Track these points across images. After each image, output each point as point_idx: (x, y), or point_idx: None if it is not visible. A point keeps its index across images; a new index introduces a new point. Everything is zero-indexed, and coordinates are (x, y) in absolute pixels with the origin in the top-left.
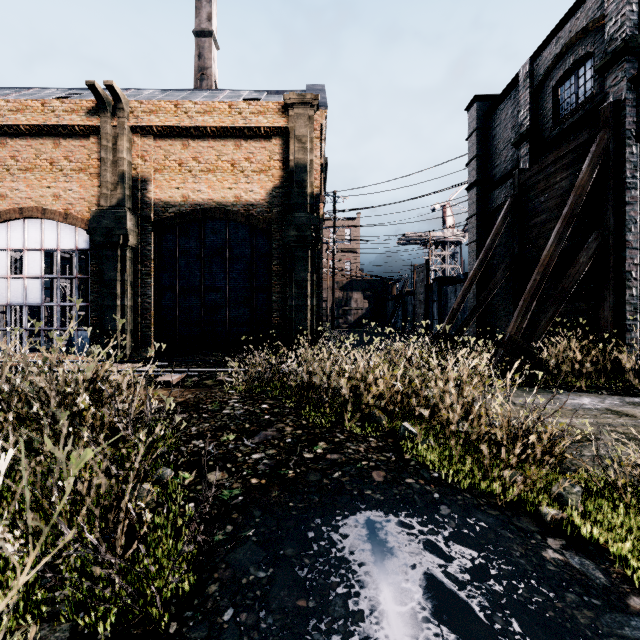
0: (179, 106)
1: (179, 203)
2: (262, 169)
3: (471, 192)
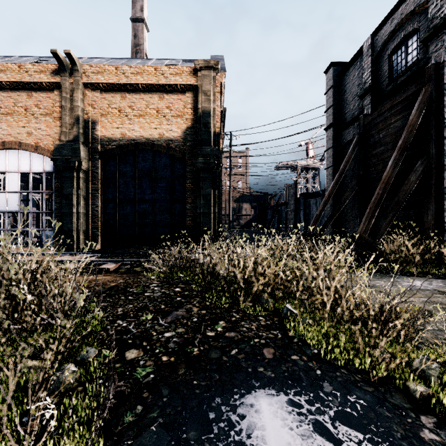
0: (118, 69)
1: (119, 139)
2: (179, 114)
3: (328, 131)
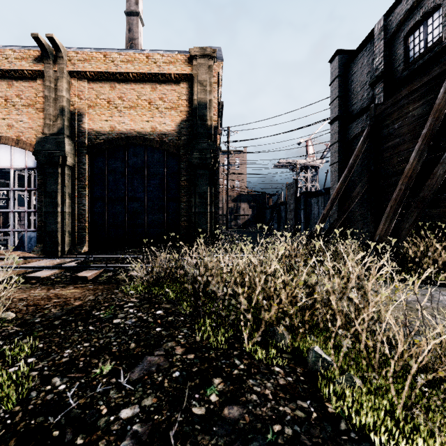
0: (107, 56)
1: (108, 132)
2: (172, 106)
3: (333, 125)
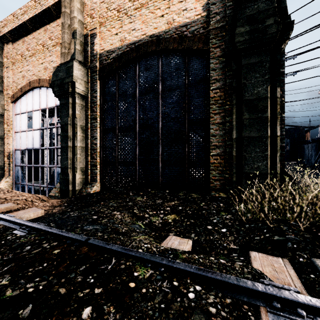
0: None
1: (117, 47)
2: None
3: None
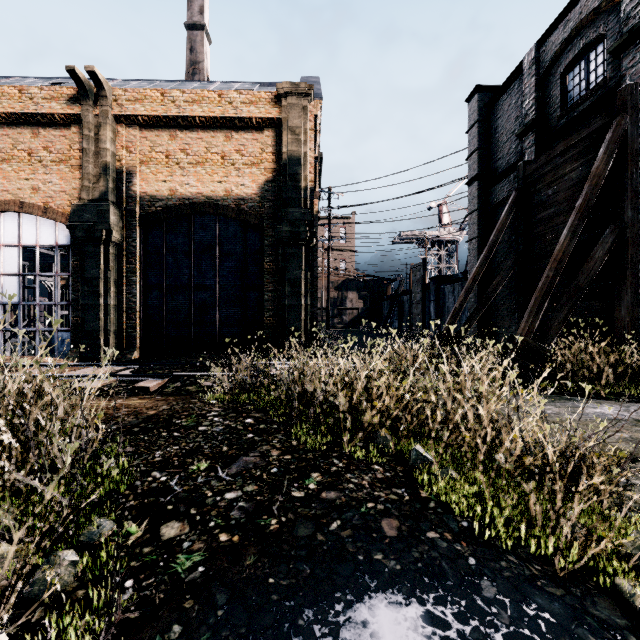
0: (166, 95)
1: (166, 197)
2: (254, 162)
3: (472, 187)
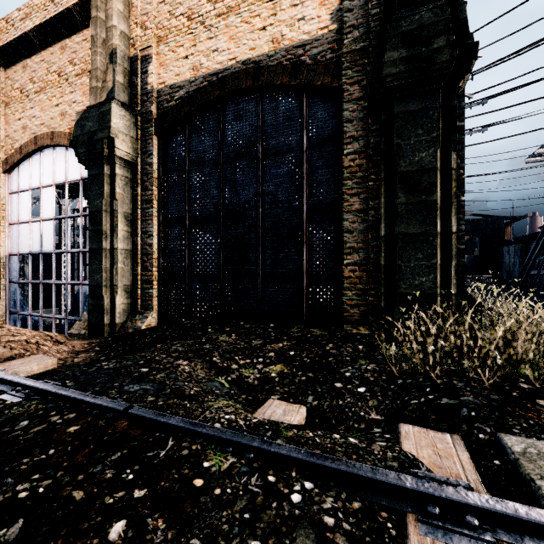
0: None
1: (188, 80)
2: None
3: None
